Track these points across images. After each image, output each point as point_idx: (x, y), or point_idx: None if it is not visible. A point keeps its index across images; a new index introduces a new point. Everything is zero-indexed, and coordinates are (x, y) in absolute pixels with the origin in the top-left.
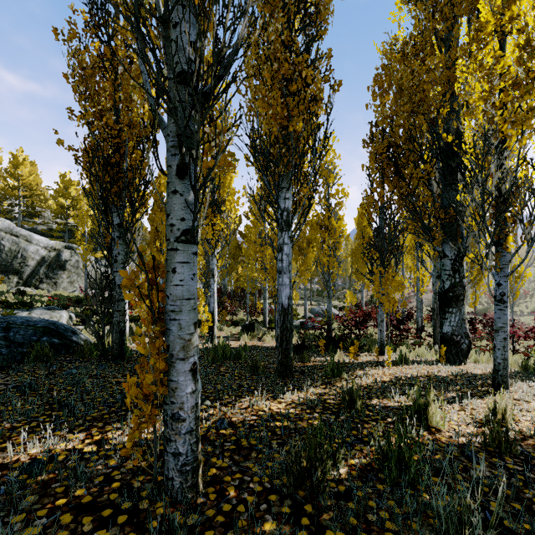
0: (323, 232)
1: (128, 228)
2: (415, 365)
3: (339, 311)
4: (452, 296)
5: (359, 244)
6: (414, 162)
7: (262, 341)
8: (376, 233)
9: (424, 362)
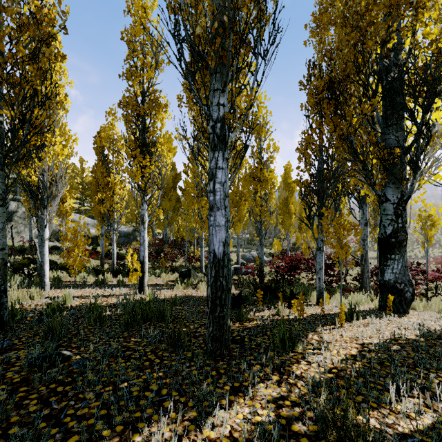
0: (256, 184)
1: (7, 152)
2: (366, 320)
3: (272, 258)
4: (395, 242)
5: (285, 198)
6: (358, 98)
7: (197, 289)
8: (316, 176)
9: (368, 313)
